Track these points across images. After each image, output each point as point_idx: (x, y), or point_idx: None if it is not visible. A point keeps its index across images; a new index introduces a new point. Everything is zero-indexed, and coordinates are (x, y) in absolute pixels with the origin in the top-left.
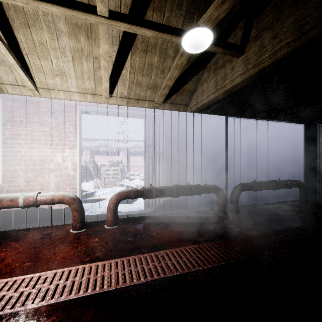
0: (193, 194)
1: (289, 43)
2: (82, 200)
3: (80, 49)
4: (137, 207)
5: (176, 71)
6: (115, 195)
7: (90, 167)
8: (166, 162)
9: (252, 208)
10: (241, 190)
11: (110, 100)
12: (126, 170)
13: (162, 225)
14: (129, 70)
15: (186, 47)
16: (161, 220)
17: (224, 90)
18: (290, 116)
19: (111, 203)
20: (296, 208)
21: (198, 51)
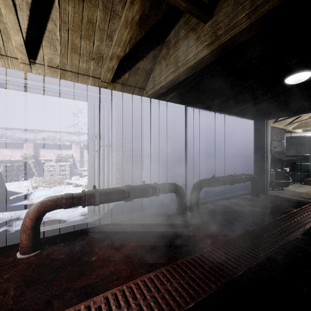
0: (149, 195)
1: None
2: (5, 208)
3: None
4: (82, 212)
5: (125, 32)
6: (36, 206)
7: (29, 162)
8: (117, 156)
9: (211, 205)
10: (202, 187)
11: (34, 68)
12: (79, 165)
13: (109, 241)
14: (58, 25)
15: None
16: (108, 232)
17: (187, 67)
18: (242, 112)
19: (27, 218)
20: (250, 201)
21: None
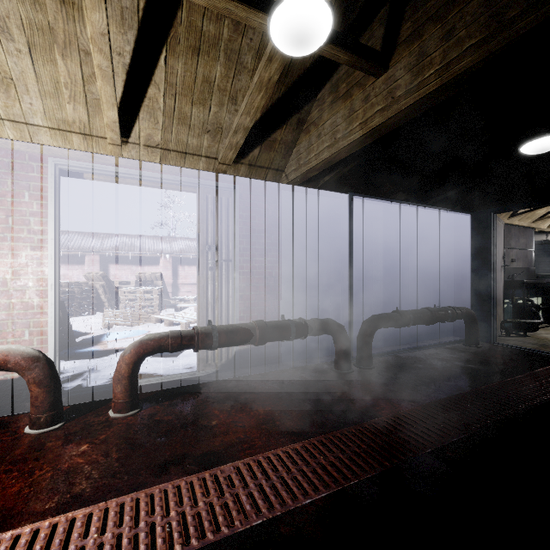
0: (292, 338)
1: (477, 44)
2: (72, 354)
3: (47, 27)
4: (186, 364)
5: (259, 96)
6: (133, 346)
7: (97, 286)
8: (242, 277)
9: (393, 358)
10: (376, 327)
11: (126, 150)
12: (170, 291)
13: (232, 402)
14: (162, 89)
15: (278, 37)
16: (230, 390)
17: (350, 140)
18: (450, 201)
19: (123, 362)
20: (461, 354)
21: (304, 49)
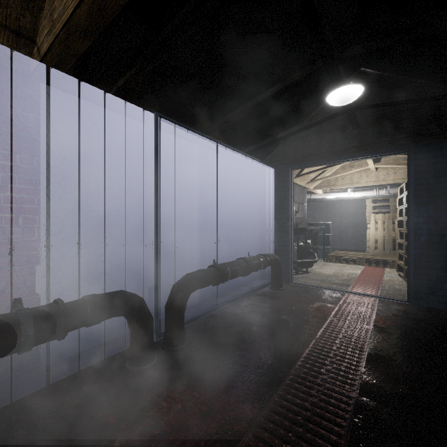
0: (25, 347)
1: None
2: None
3: None
4: None
5: None
6: None
7: None
8: None
9: (210, 320)
10: (190, 291)
11: None
12: None
13: None
14: None
15: None
16: None
17: None
18: (259, 154)
19: None
20: (272, 301)
21: None
